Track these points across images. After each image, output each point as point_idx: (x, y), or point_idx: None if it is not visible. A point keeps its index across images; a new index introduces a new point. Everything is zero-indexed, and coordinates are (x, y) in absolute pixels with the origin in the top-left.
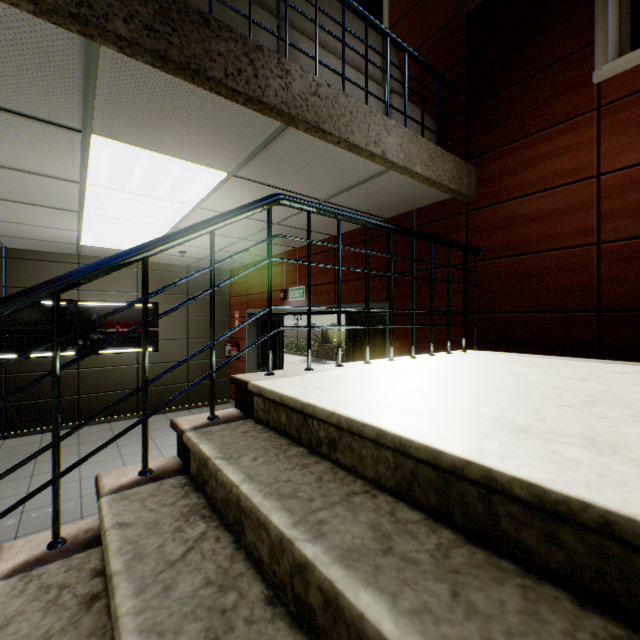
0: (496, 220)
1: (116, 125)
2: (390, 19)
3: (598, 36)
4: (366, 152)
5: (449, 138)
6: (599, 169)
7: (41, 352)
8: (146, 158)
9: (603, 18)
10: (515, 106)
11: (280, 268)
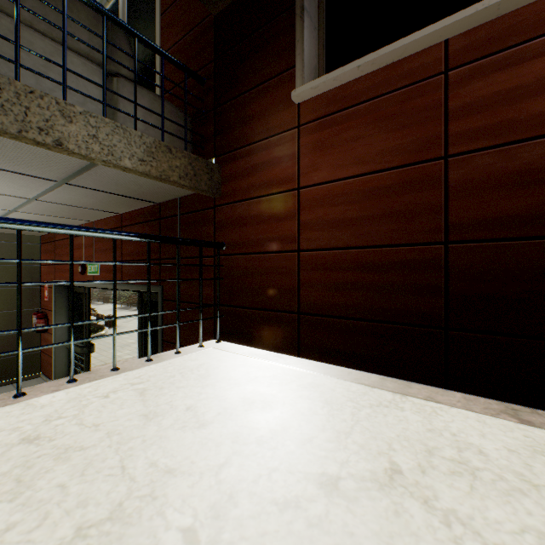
0: (234, 218)
1: None
2: (162, 5)
3: (298, 60)
4: (27, 139)
5: (203, 133)
6: (300, 182)
7: None
8: None
9: (301, 44)
10: (247, 112)
11: (80, 240)
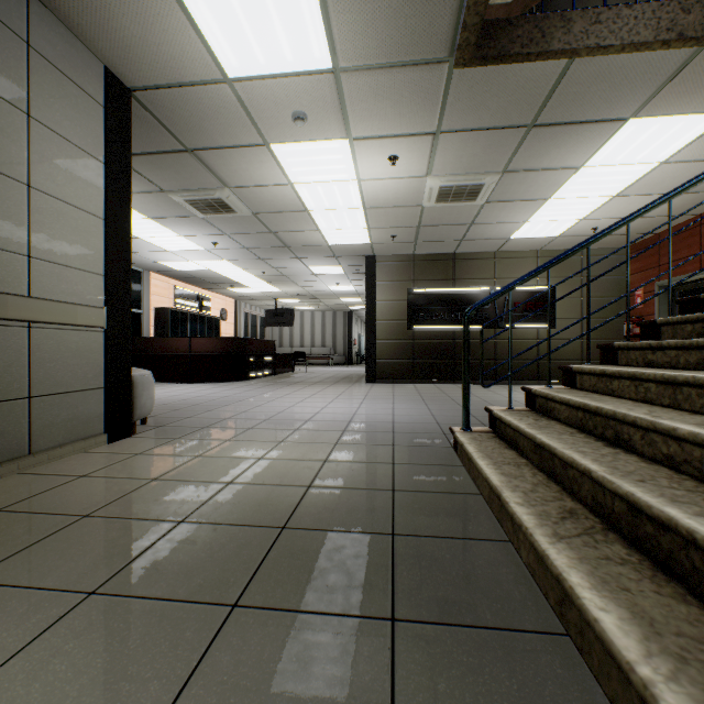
0: None
1: (659, 104)
2: None
3: None
4: None
5: None
6: None
7: (473, 325)
8: (658, 124)
9: None
10: None
11: None
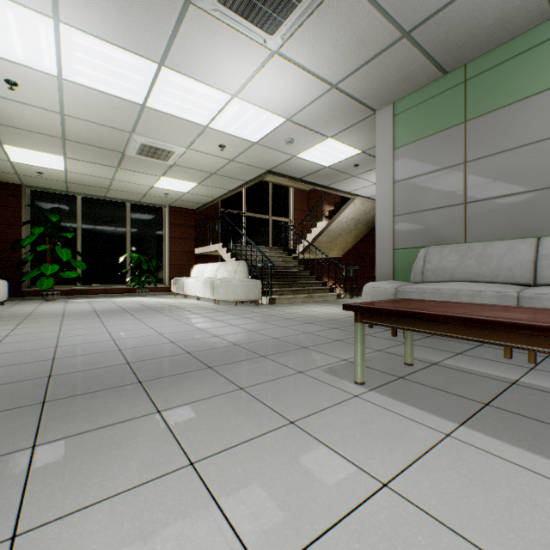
0: None
1: None
2: (170, 234)
3: None
4: None
5: None
6: None
7: None
8: None
9: None
10: None
11: None
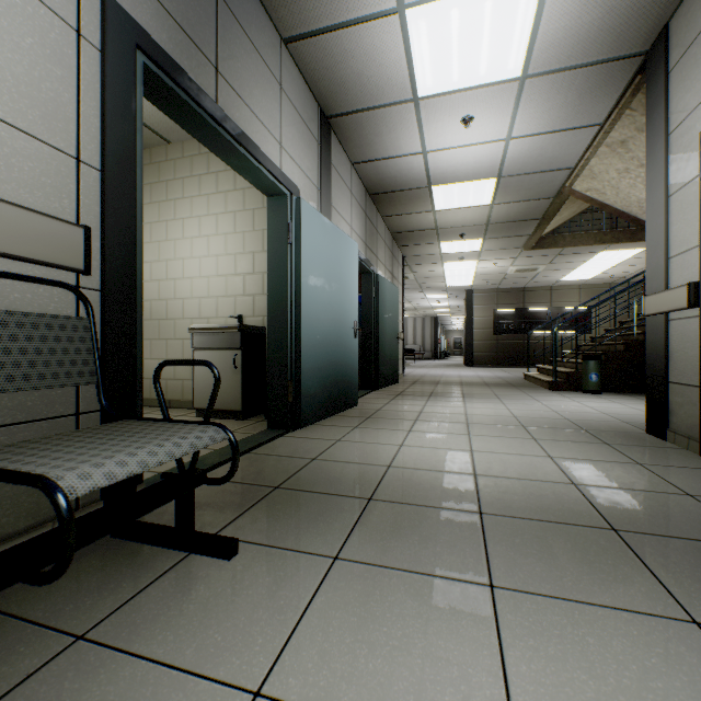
0: None
1: (610, 249)
2: None
3: None
4: None
5: None
6: None
7: (536, 332)
8: (615, 252)
9: None
10: None
11: None
